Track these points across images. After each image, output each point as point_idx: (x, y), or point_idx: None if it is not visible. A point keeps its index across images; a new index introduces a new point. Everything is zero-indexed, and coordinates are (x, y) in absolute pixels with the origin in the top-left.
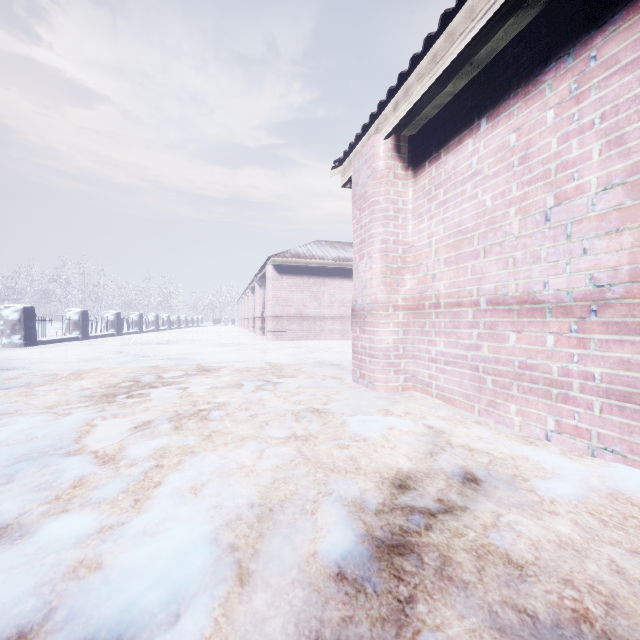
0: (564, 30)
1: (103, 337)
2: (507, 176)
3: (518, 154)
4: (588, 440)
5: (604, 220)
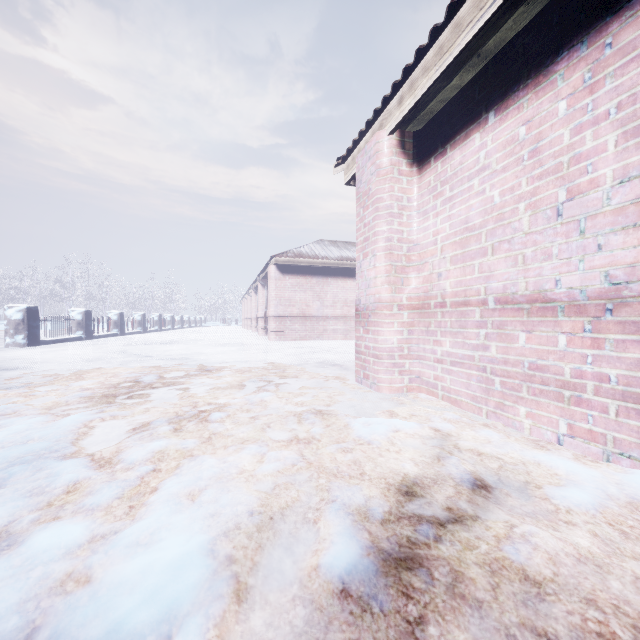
0: (577, 17)
1: (106, 337)
2: (516, 171)
3: (528, 147)
4: (603, 445)
5: (620, 214)
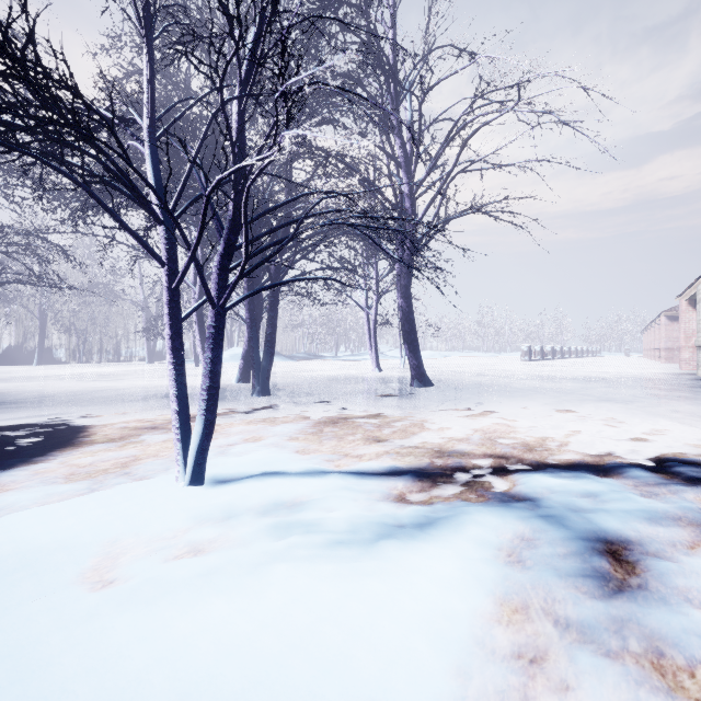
0: None
1: (547, 360)
2: None
3: None
4: None
5: None
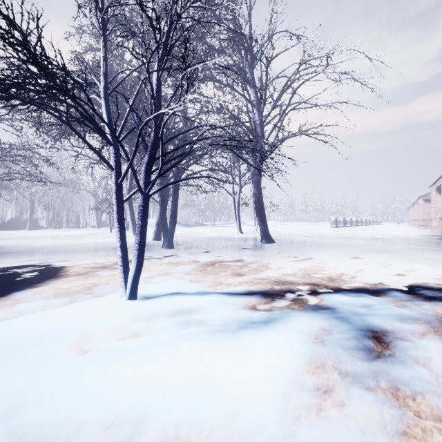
0: None
1: (347, 227)
2: None
3: None
4: None
5: None
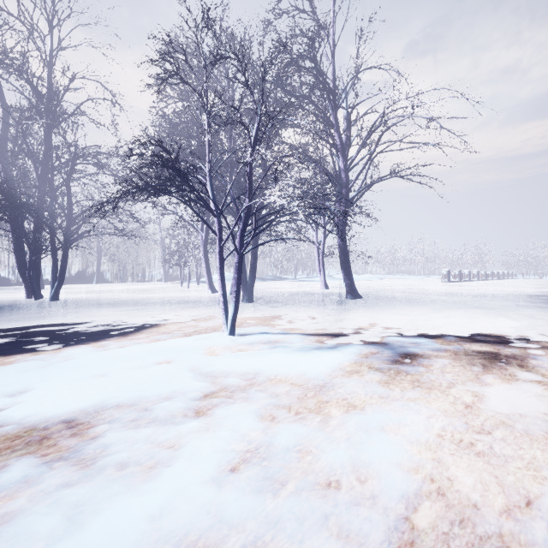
0: None
1: (464, 281)
2: None
3: None
4: None
5: None
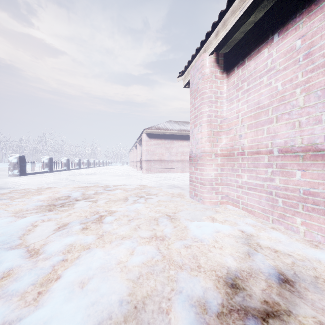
0: None
1: (60, 171)
2: (294, 68)
3: (303, 53)
4: None
5: None
